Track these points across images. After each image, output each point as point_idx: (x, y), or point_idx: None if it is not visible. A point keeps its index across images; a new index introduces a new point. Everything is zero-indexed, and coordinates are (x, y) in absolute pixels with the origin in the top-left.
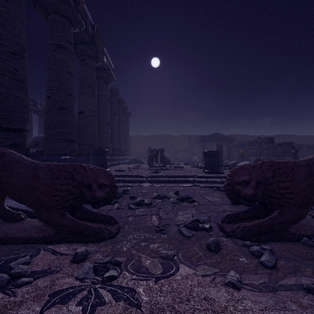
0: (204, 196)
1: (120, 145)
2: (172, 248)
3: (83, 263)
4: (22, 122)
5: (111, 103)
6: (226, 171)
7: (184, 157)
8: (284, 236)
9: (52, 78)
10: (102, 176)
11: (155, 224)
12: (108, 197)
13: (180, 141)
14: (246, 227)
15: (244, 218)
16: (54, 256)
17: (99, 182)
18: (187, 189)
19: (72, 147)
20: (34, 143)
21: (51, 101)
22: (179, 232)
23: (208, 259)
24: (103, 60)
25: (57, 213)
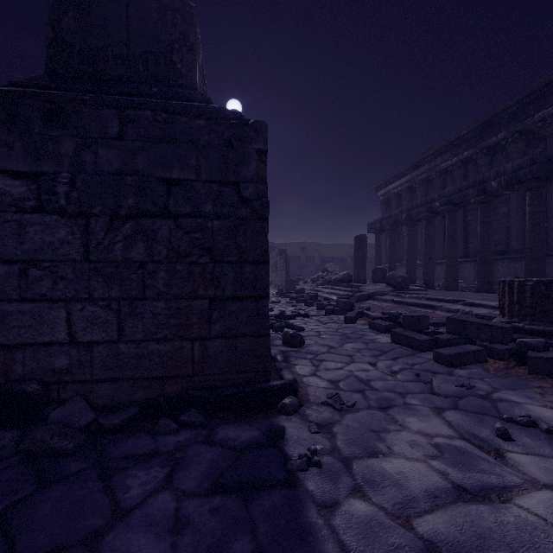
0: None
1: None
2: None
3: None
4: None
5: None
6: None
7: None
8: None
9: None
10: None
11: None
12: None
13: None
14: None
15: None
16: None
17: None
18: None
19: None
20: None
21: None
22: None
23: None
24: None
25: None
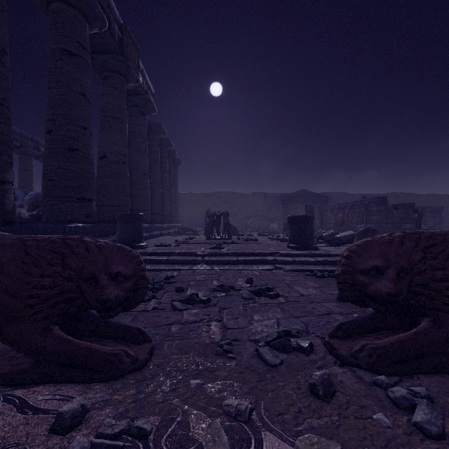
0: (292, 286)
1: (164, 208)
2: (246, 392)
3: (73, 434)
4: (0, 168)
5: (151, 145)
6: (321, 246)
7: (258, 224)
8: (443, 365)
9: (55, 102)
10: (119, 259)
11: (215, 339)
12: (130, 298)
13: (252, 201)
14: (376, 350)
15: (368, 329)
16: (20, 417)
17: (113, 271)
18: (265, 274)
19: (88, 210)
20: (33, 203)
21: (54, 138)
22: (258, 356)
23: (315, 418)
24: (137, 79)
25: (35, 327)
